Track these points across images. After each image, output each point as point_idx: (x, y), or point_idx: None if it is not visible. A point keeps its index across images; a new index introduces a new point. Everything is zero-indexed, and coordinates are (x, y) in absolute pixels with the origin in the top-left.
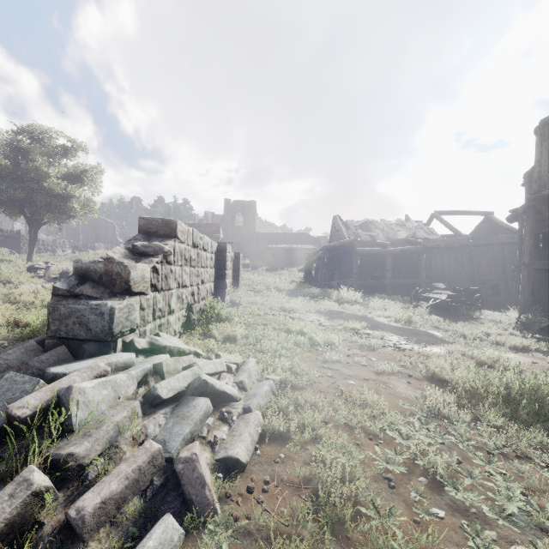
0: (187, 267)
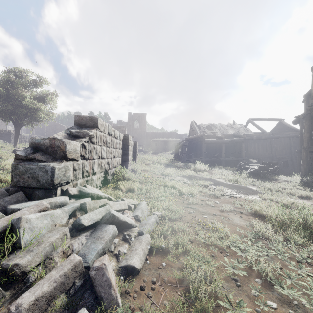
0: (104, 147)
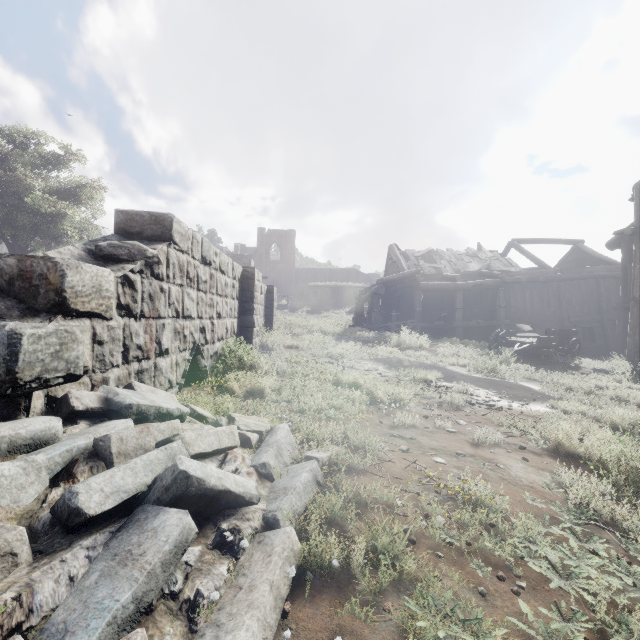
0: (192, 289)
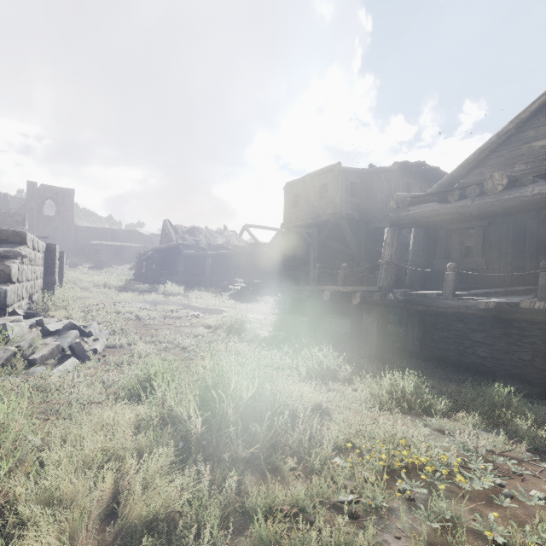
0: (30, 265)
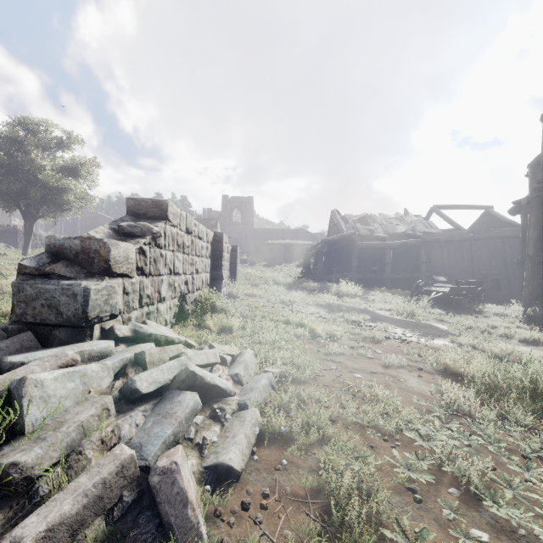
0: (180, 253)
